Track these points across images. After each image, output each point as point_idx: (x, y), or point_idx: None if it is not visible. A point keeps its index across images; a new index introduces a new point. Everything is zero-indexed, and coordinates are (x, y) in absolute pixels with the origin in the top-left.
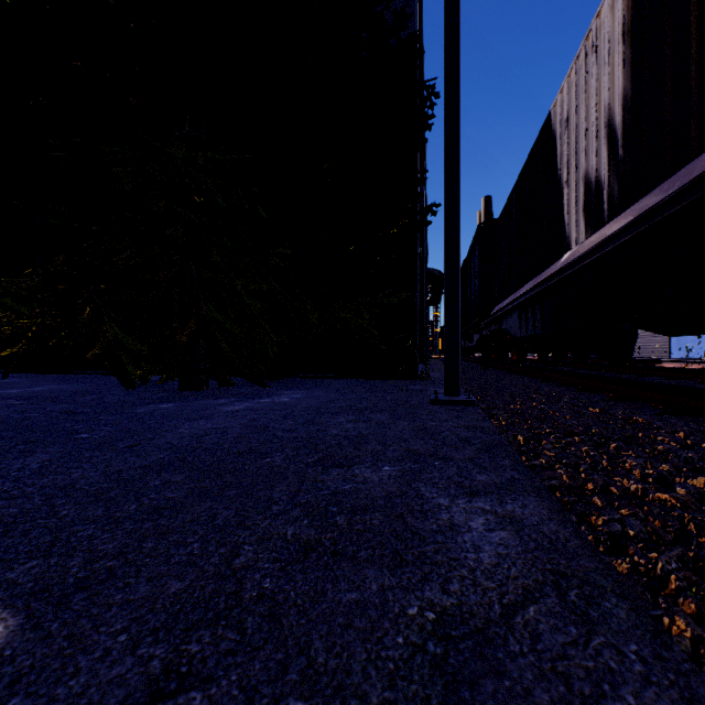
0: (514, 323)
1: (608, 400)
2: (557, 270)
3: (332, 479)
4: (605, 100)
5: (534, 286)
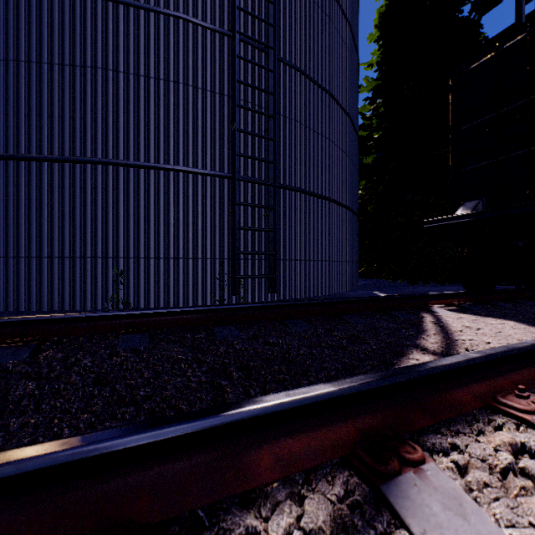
0: None
1: None
2: None
3: None
4: None
5: None
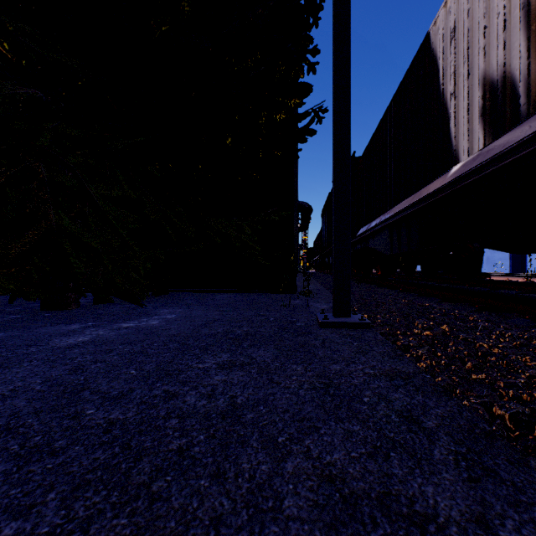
0: (384, 241)
1: None
2: (452, 180)
3: None
4: None
5: (415, 203)
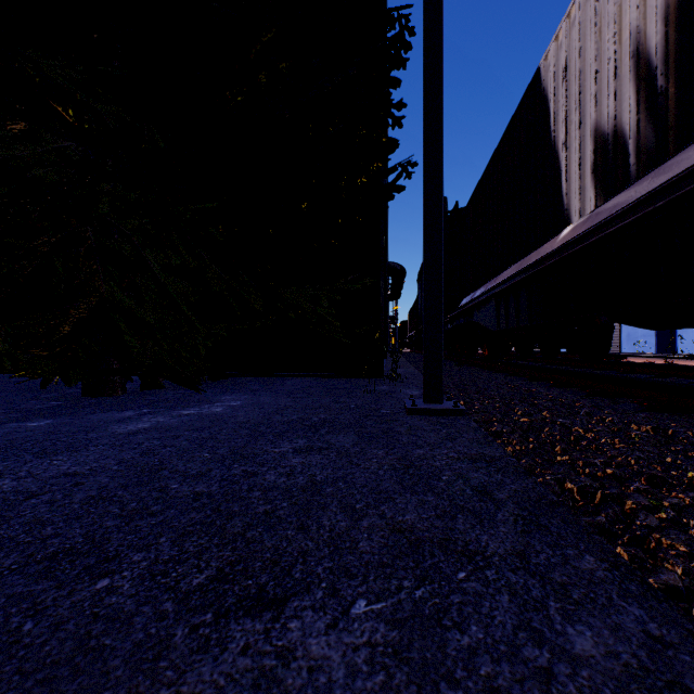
0: (490, 315)
1: (643, 411)
2: (560, 246)
3: (221, 686)
4: (631, 23)
5: (522, 270)
